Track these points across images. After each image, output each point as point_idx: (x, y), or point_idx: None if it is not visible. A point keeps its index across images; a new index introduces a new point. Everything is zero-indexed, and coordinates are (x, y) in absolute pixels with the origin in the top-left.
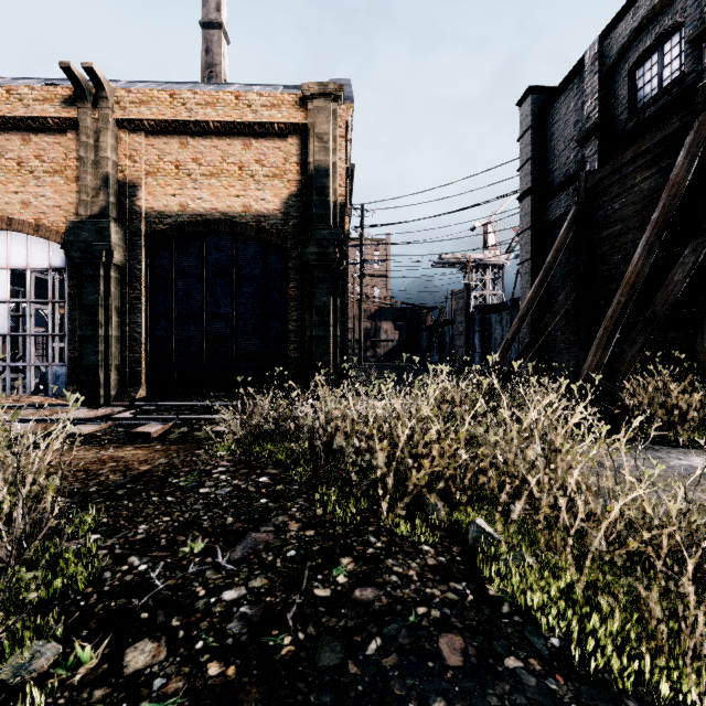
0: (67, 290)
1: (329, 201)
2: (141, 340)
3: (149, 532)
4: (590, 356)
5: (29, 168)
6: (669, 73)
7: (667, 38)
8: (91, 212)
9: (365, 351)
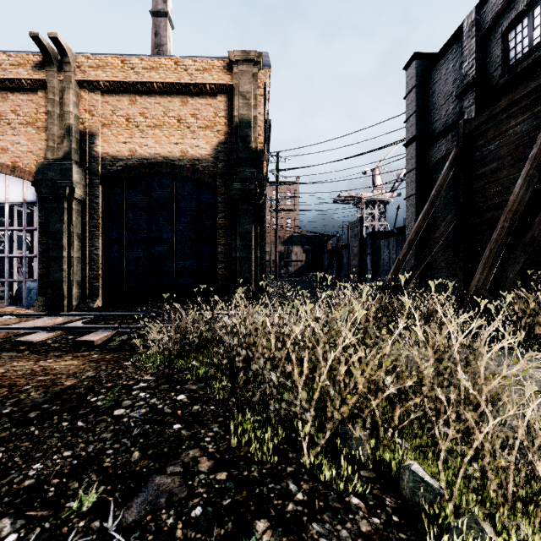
0: (38, 220)
1: (250, 147)
2: (98, 260)
3: (40, 475)
4: (478, 274)
5: (7, 120)
6: (538, 33)
7: (537, 3)
8: (56, 156)
9: (280, 269)
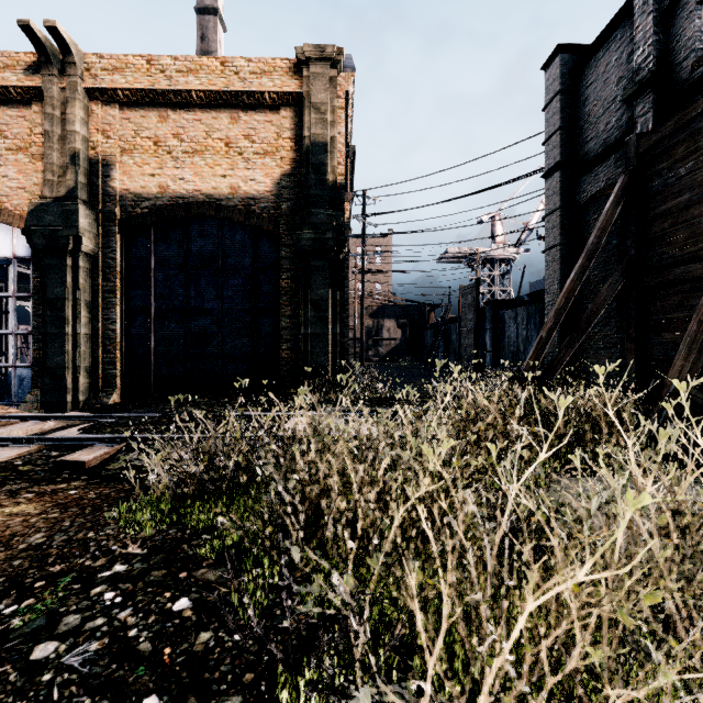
0: (32, 282)
1: (327, 180)
2: (115, 338)
3: None
4: (679, 360)
5: None
6: None
7: None
8: (57, 193)
9: (367, 350)
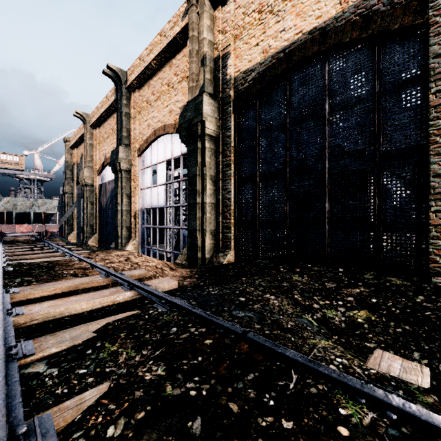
0: None
1: None
2: (230, 206)
3: None
4: None
5: (172, 85)
6: None
7: None
8: (194, 95)
9: None
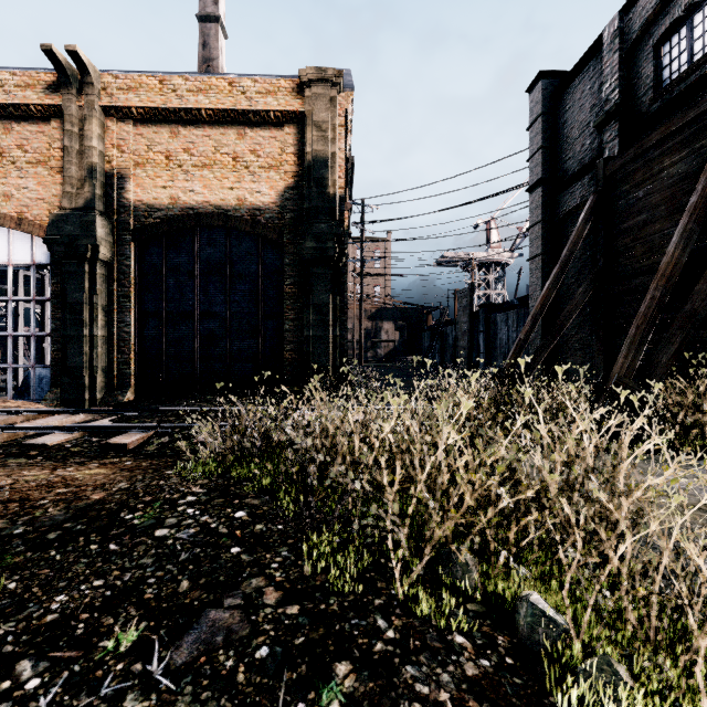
0: (51, 288)
1: (328, 193)
2: (130, 340)
3: (66, 608)
4: (621, 358)
5: (11, 158)
6: (700, 46)
7: (699, 7)
8: (75, 204)
9: (366, 351)
